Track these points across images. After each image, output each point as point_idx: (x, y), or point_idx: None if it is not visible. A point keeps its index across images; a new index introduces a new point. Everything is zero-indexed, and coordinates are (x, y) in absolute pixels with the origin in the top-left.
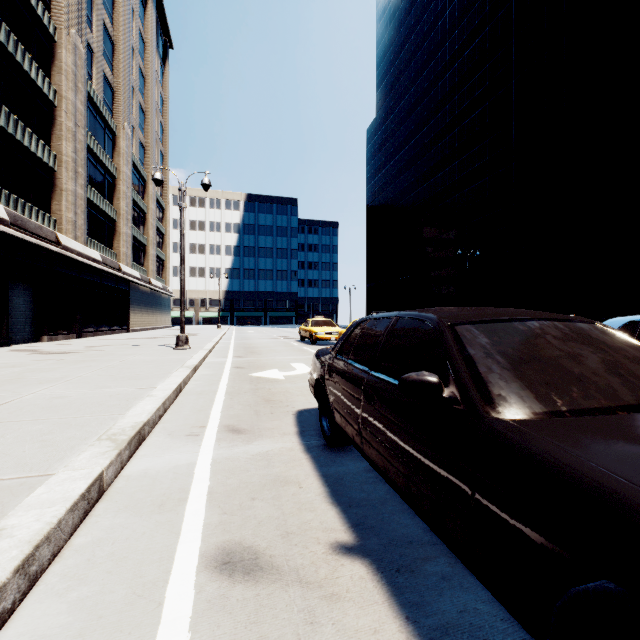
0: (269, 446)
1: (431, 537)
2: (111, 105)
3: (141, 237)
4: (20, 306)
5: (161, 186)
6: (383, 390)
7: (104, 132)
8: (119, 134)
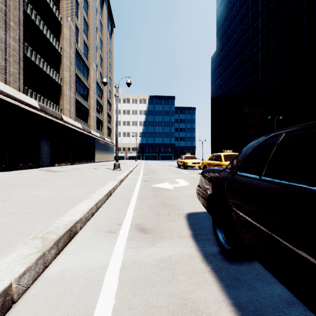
0: (170, 250)
1: None
2: (87, 55)
3: (100, 117)
4: (45, 149)
5: (109, 93)
6: None
7: (83, 67)
8: (90, 68)
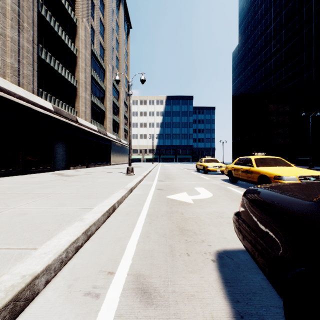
0: None
1: None
2: (103, 56)
3: (117, 119)
4: (60, 152)
5: (126, 95)
6: None
7: (99, 69)
8: (106, 70)
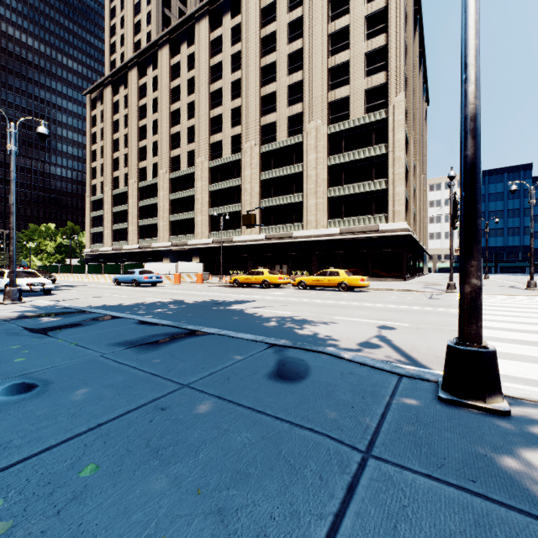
0: None
1: None
2: None
3: None
4: None
5: None
6: None
7: None
8: (420, 183)
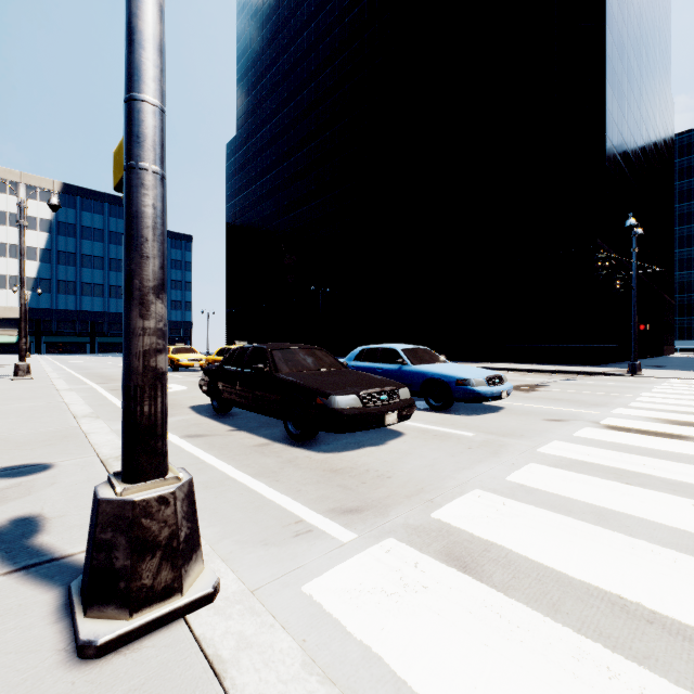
0: (183, 418)
1: (265, 425)
2: None
3: None
4: None
5: None
6: (247, 374)
7: None
8: None
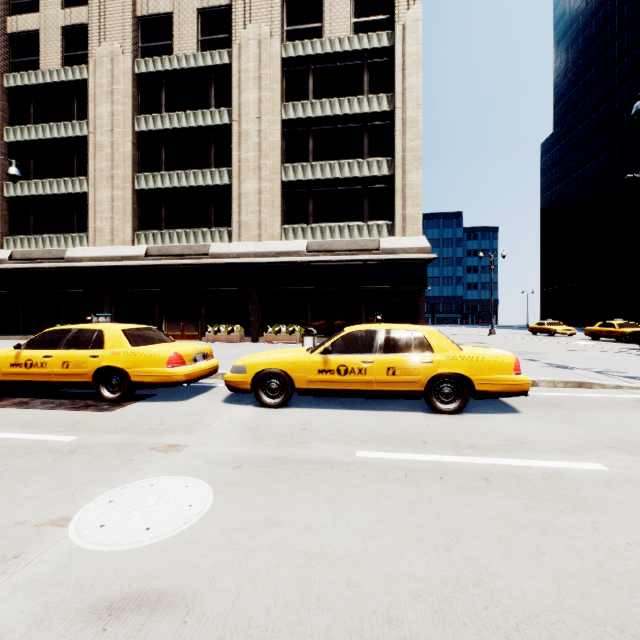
0: None
1: None
2: None
3: None
4: None
5: None
6: None
7: None
8: None
